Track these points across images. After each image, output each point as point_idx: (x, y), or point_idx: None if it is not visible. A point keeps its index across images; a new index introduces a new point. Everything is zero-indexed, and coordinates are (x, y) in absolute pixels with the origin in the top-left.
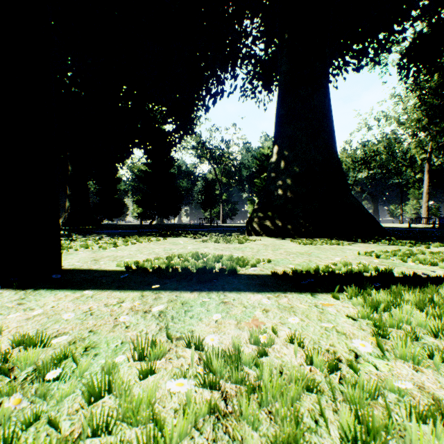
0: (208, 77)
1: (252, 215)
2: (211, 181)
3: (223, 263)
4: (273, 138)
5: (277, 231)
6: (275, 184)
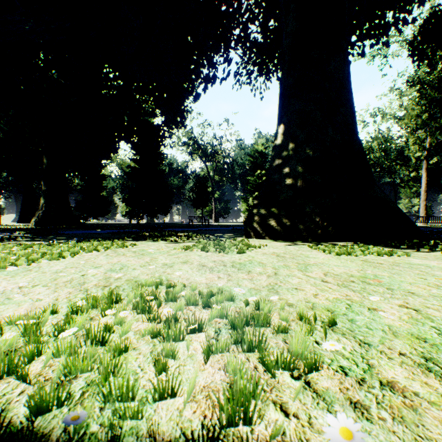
0: (198, 56)
1: (252, 212)
2: (202, 177)
3: (210, 346)
4: (278, 116)
5: (284, 232)
6: (280, 172)
